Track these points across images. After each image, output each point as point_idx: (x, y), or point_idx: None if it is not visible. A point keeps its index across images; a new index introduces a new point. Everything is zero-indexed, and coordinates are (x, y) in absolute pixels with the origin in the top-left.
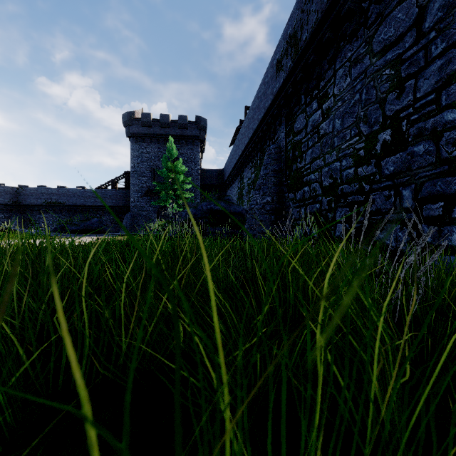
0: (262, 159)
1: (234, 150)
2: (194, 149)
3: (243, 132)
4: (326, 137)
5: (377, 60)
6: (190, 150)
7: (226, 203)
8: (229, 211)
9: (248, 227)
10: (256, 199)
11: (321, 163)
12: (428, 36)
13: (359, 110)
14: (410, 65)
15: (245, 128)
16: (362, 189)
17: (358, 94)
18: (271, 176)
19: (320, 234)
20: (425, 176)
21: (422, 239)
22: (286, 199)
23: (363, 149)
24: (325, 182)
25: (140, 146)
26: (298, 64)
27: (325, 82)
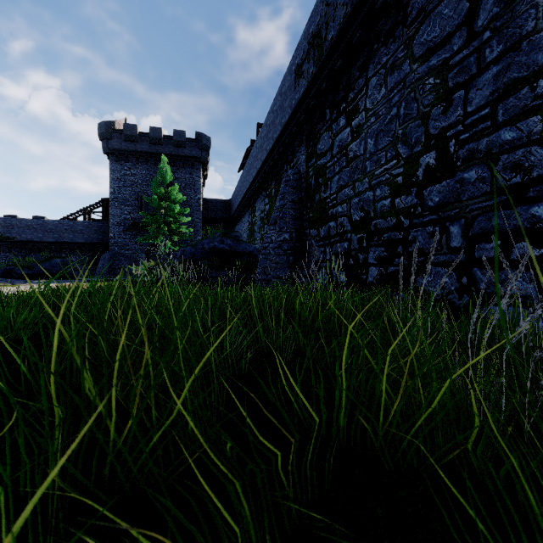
0: (278, 187)
1: (243, 176)
2: (193, 174)
3: (255, 154)
4: (356, 160)
5: (418, 66)
6: (189, 174)
7: (234, 240)
8: (237, 251)
9: (261, 271)
10: (271, 236)
11: (350, 192)
12: (481, 37)
13: (397, 127)
14: (459, 72)
15: (257, 149)
16: (400, 224)
17: (396, 108)
18: (290, 208)
19: (349, 279)
20: (477, 208)
21: None
22: (308, 236)
23: (401, 175)
24: (356, 215)
25: (122, 166)
26: (322, 70)
27: (356, 93)
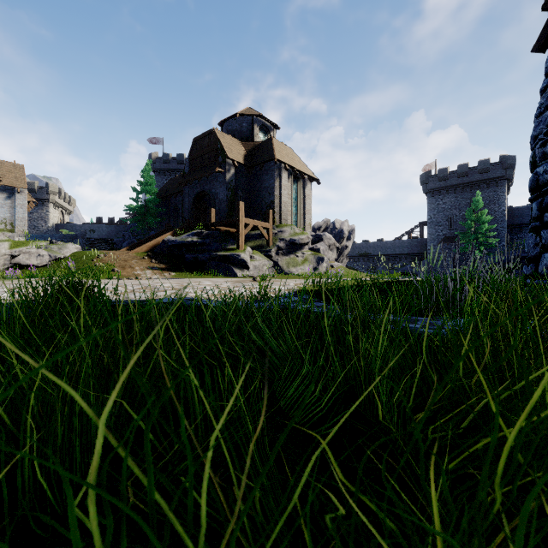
0: None
1: None
2: (497, 191)
3: None
4: None
5: None
6: (492, 192)
7: None
8: None
9: None
10: None
11: None
12: None
13: None
14: None
15: None
16: None
17: None
18: None
19: None
20: None
21: None
22: None
23: None
24: None
25: (435, 199)
26: None
27: None
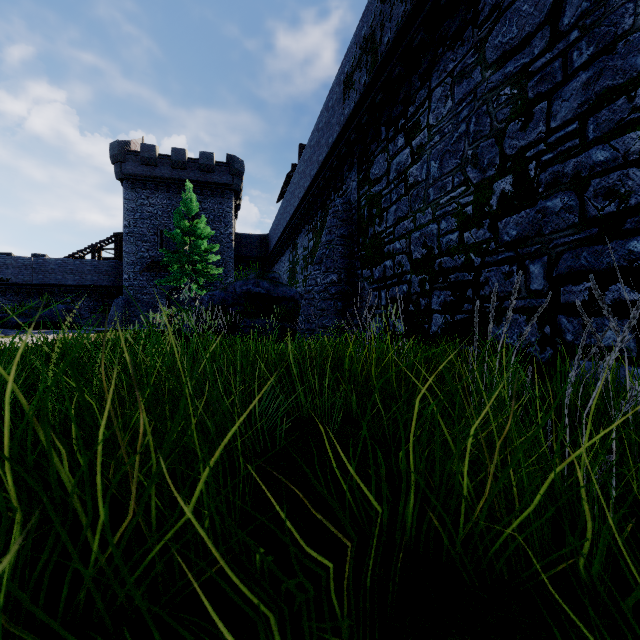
0: (324, 220)
1: (283, 207)
2: (224, 204)
3: (296, 181)
4: (417, 187)
5: (492, 73)
6: (218, 205)
7: (272, 283)
8: (275, 296)
9: (303, 319)
10: (316, 278)
11: (410, 225)
12: (568, 38)
13: (466, 147)
14: (540, 80)
15: (299, 175)
16: (470, 263)
17: (465, 124)
18: (338, 244)
19: (409, 328)
20: (563, 243)
21: None
22: (359, 278)
23: (471, 204)
24: (416, 252)
25: (138, 194)
26: (376, 79)
27: (416, 107)
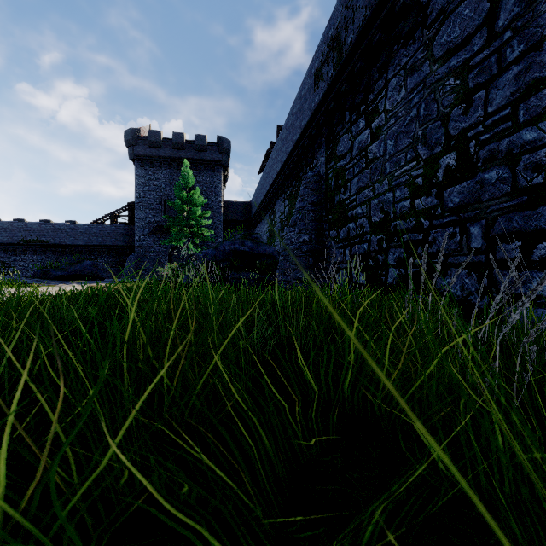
0: (298, 189)
1: (263, 179)
2: (214, 177)
3: (274, 157)
4: (376, 162)
5: (438, 67)
6: (210, 178)
7: (254, 242)
8: (257, 253)
9: (280, 272)
10: (291, 238)
11: (370, 194)
12: (502, 37)
13: (416, 128)
14: (479, 72)
15: (277, 152)
16: (420, 225)
17: (415, 109)
18: (309, 209)
19: (369, 280)
20: (498, 209)
21: (534, 290)
22: (327, 237)
23: (421, 176)
24: (375, 216)
25: (146, 171)
26: (341, 72)
27: (375, 95)
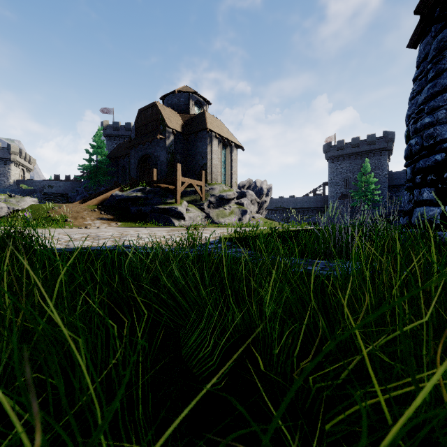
0: None
1: None
2: (381, 159)
3: None
4: None
5: None
6: (377, 160)
7: None
8: None
9: None
10: None
11: None
12: None
13: None
14: None
15: None
16: None
17: None
18: None
19: None
20: None
21: None
22: None
23: None
24: None
25: (335, 164)
26: None
27: None
